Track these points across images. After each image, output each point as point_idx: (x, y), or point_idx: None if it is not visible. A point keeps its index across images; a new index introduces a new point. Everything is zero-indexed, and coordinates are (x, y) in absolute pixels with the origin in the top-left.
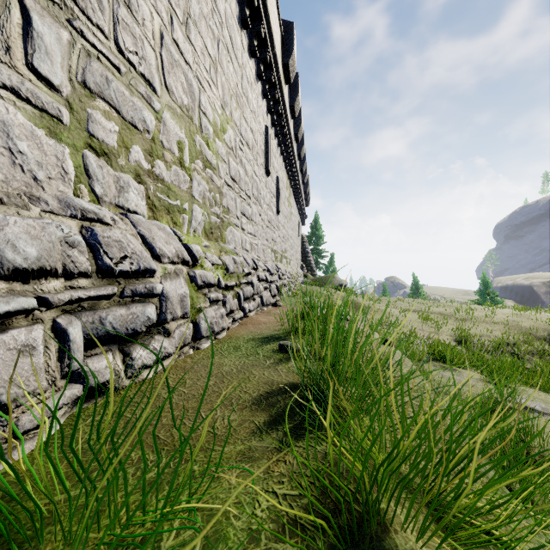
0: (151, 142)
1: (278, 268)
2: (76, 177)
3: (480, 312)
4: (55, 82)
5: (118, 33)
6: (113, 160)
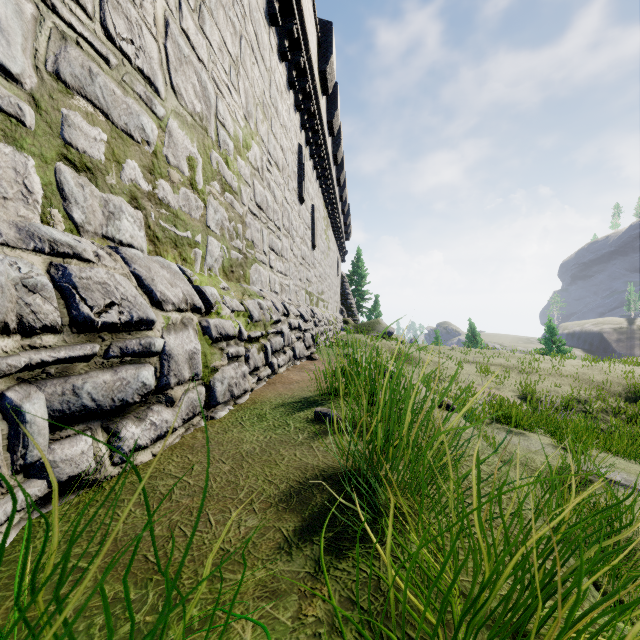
0: (152, 156)
1: (314, 313)
2: (46, 198)
3: (546, 363)
4: (13, 70)
5: (106, 13)
6: (100, 177)
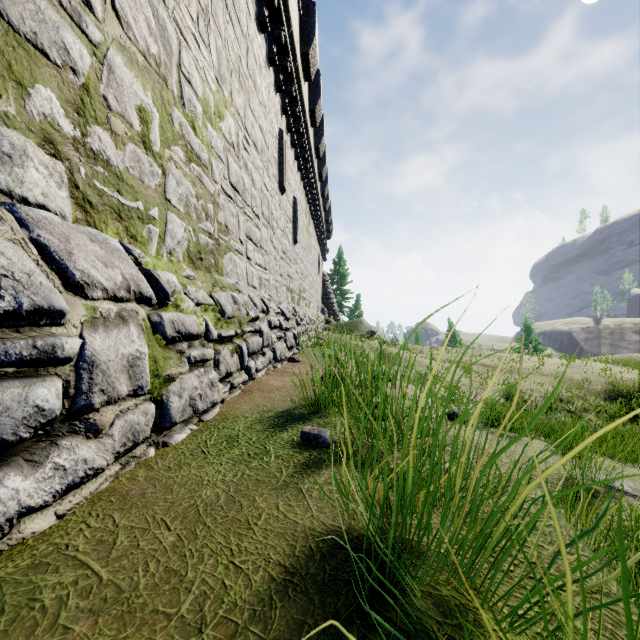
0: (81, 91)
1: (296, 311)
2: None
3: (526, 362)
4: None
5: None
6: None
